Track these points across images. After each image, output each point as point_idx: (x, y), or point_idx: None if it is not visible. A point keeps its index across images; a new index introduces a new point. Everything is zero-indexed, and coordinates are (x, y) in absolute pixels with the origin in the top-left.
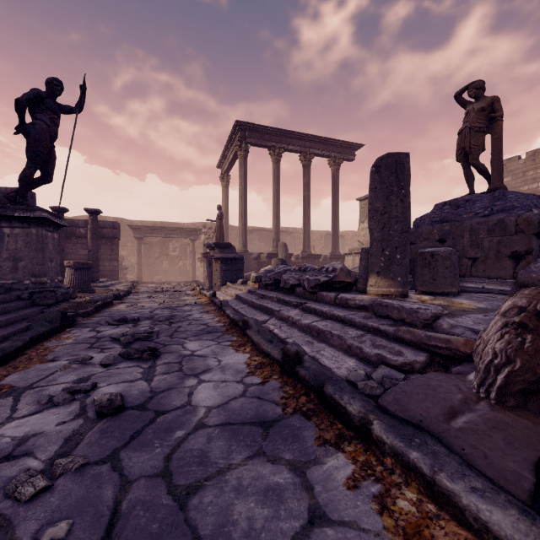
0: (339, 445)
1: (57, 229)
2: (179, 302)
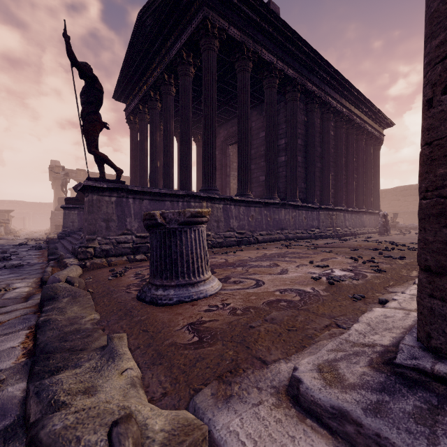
0: None
1: (90, 191)
2: None
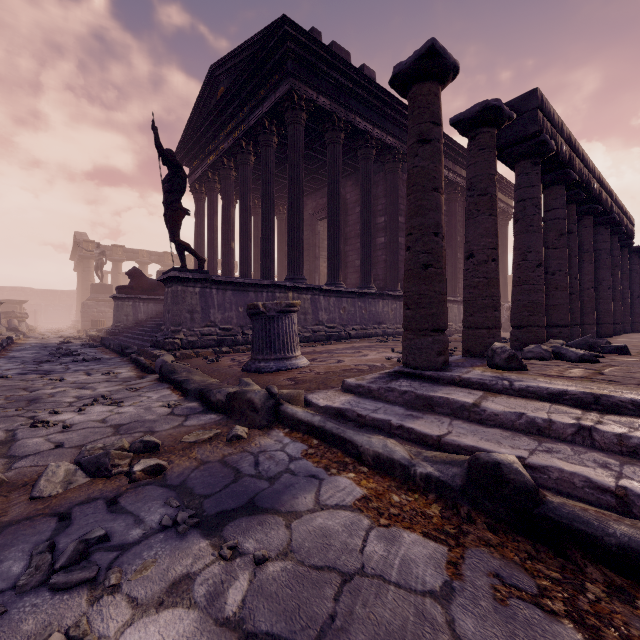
0: (10, 349)
1: (175, 281)
2: (18, 383)
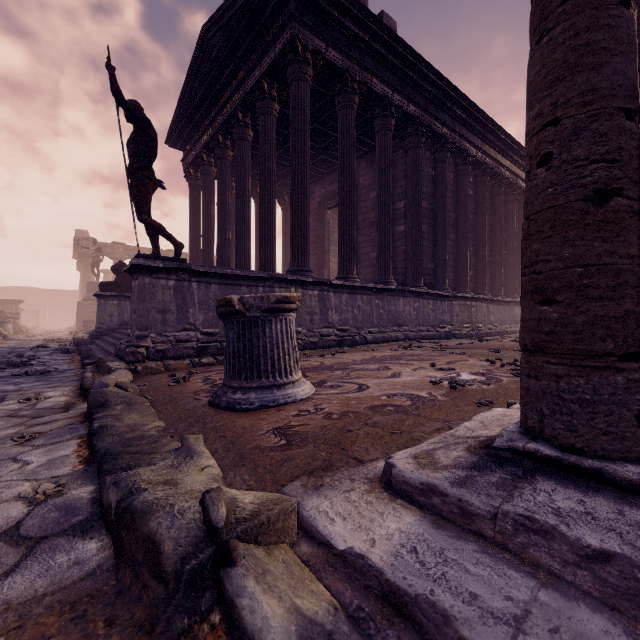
0: None
1: (141, 272)
2: None
